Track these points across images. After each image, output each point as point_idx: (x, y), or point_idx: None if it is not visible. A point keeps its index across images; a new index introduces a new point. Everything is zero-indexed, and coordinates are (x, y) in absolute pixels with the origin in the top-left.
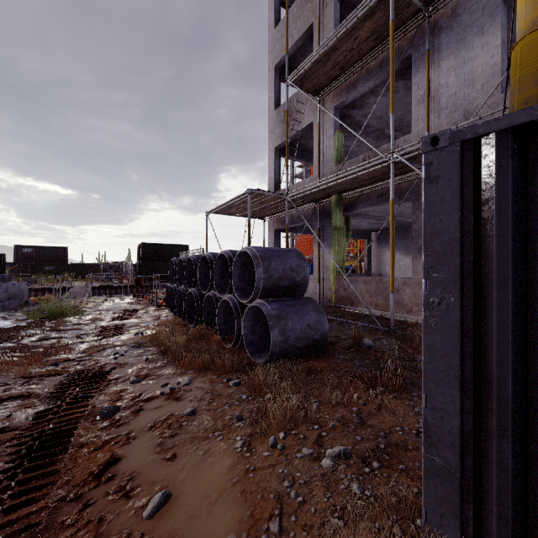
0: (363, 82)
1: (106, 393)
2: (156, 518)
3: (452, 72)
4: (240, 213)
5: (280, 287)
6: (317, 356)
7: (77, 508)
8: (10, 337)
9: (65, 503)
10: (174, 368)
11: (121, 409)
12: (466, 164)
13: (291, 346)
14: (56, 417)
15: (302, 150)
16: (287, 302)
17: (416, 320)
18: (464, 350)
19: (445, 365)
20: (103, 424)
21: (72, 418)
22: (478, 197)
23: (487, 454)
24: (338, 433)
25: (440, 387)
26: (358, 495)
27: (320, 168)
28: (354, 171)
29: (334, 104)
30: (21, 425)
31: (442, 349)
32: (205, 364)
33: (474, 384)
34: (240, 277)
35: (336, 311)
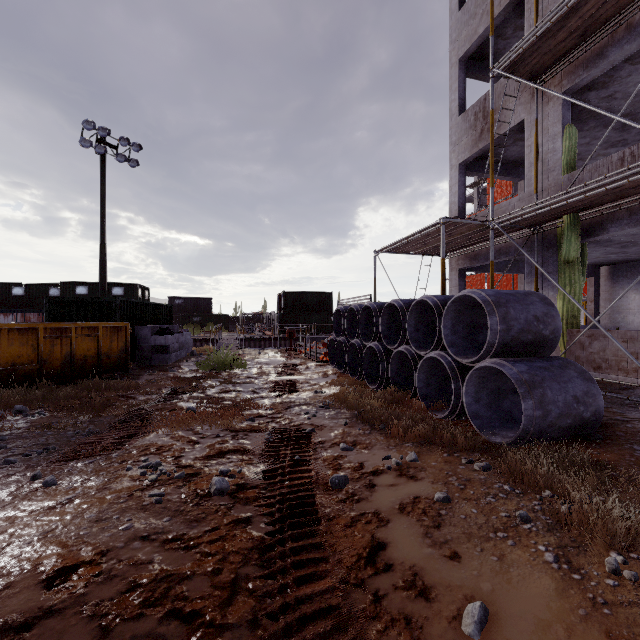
0: (620, 47)
1: (320, 459)
2: (485, 639)
3: None
4: (415, 251)
5: (520, 343)
6: (589, 442)
7: (368, 597)
8: (196, 387)
9: (349, 587)
10: (384, 437)
11: (349, 481)
12: None
13: (550, 425)
14: (286, 479)
15: (495, 162)
16: (537, 363)
17: None
18: None
19: None
20: (339, 496)
21: (301, 483)
22: None
23: None
24: None
25: None
26: None
27: (537, 181)
28: (621, 176)
29: (562, 89)
30: (257, 484)
31: None
32: (425, 437)
33: None
34: (452, 329)
35: None
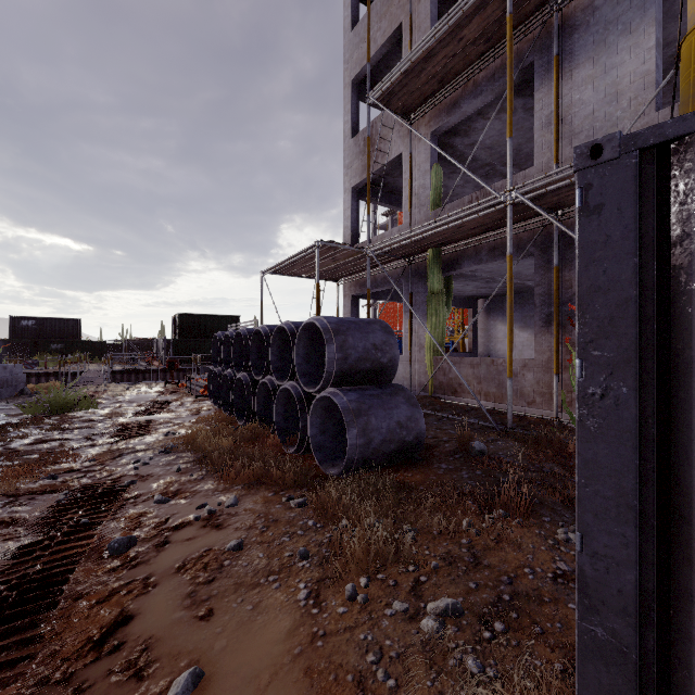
0: (469, 100)
1: (119, 518)
2: None
3: (589, 85)
4: (307, 274)
5: (360, 372)
6: (410, 465)
7: None
8: None
9: (47, 687)
10: (215, 482)
11: (139, 542)
12: (645, 184)
13: (375, 452)
14: (47, 554)
15: (387, 192)
16: (370, 391)
17: (540, 415)
18: (642, 468)
19: (613, 489)
20: (112, 564)
21: (69, 555)
22: (665, 235)
23: (681, 627)
24: (443, 577)
25: (604, 523)
26: (477, 677)
27: (412, 214)
28: (458, 217)
29: (430, 129)
30: None
31: (608, 465)
32: (258, 476)
33: (658, 519)
34: (306, 358)
35: (434, 403)
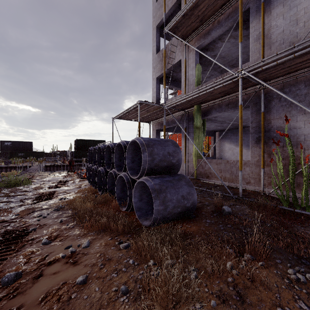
0: (215, 30)
1: (18, 255)
2: None
3: (281, 16)
4: (134, 119)
5: (160, 167)
6: (189, 220)
7: None
8: None
9: None
10: (79, 230)
11: (24, 275)
12: None
13: (169, 213)
14: None
15: (173, 80)
16: (166, 178)
17: (254, 189)
18: None
19: None
20: (0, 295)
21: None
22: None
23: None
24: None
25: None
26: None
27: (186, 89)
28: (211, 86)
29: (195, 46)
30: None
31: None
32: (103, 227)
33: None
34: (132, 160)
35: (197, 182)
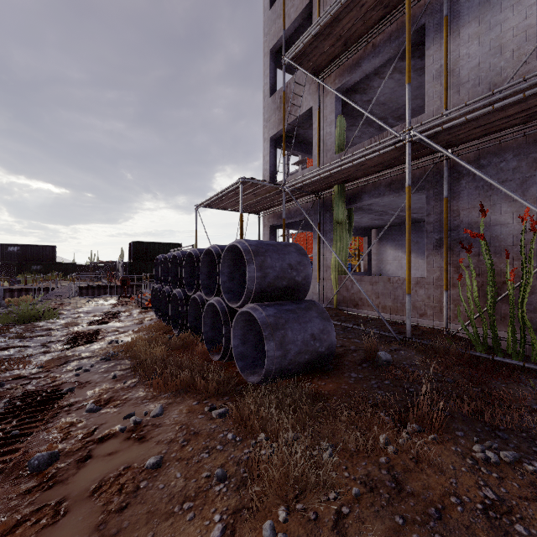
0: (369, 60)
1: (50, 428)
2: None
3: (475, 40)
4: (233, 208)
5: (277, 289)
6: (322, 374)
7: None
8: None
9: None
10: (145, 390)
11: (62, 456)
12: None
13: (291, 362)
14: None
15: (299, 142)
16: (286, 306)
17: (432, 325)
18: None
19: None
20: (29, 484)
21: None
22: None
23: None
24: (366, 508)
25: None
26: None
27: (320, 157)
28: (361, 155)
29: (335, 86)
30: None
31: None
32: (184, 385)
33: None
34: (230, 277)
35: (339, 314)
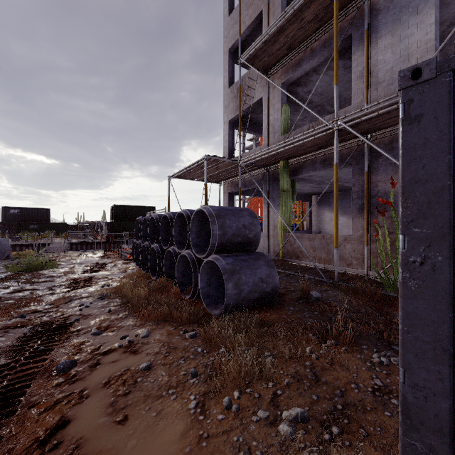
0: (307, 61)
1: (66, 346)
2: None
3: (389, 49)
4: (199, 178)
5: (234, 243)
6: (268, 308)
7: None
8: None
9: None
10: (134, 320)
11: (78, 363)
12: None
13: (244, 299)
14: (12, 373)
15: (252, 124)
16: (241, 257)
17: (356, 273)
18: (454, 320)
19: (431, 336)
20: (58, 381)
21: (28, 373)
22: None
23: None
24: (293, 391)
25: (423, 362)
26: None
27: (269, 138)
28: (300, 138)
29: (281, 81)
30: None
31: (426, 317)
32: (163, 316)
33: None
34: (197, 234)
35: (284, 264)
